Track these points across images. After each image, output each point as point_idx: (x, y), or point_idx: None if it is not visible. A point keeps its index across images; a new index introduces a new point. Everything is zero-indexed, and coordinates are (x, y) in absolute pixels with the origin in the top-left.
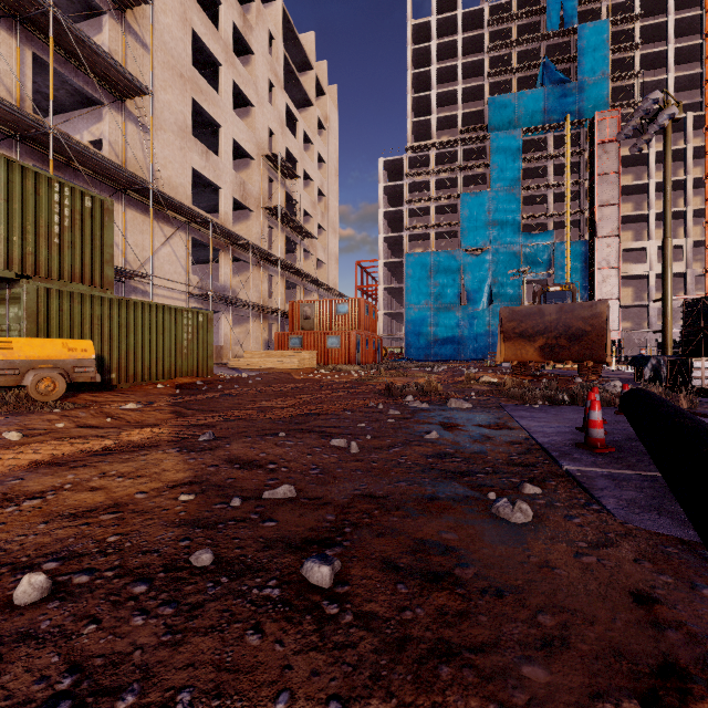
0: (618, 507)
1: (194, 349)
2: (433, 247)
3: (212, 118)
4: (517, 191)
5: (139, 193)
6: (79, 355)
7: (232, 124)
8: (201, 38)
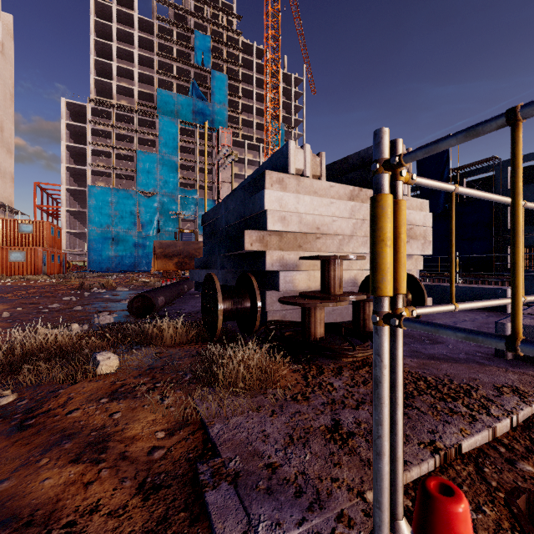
0: None
1: None
2: (114, 184)
3: None
4: (176, 160)
5: None
6: None
7: None
8: None
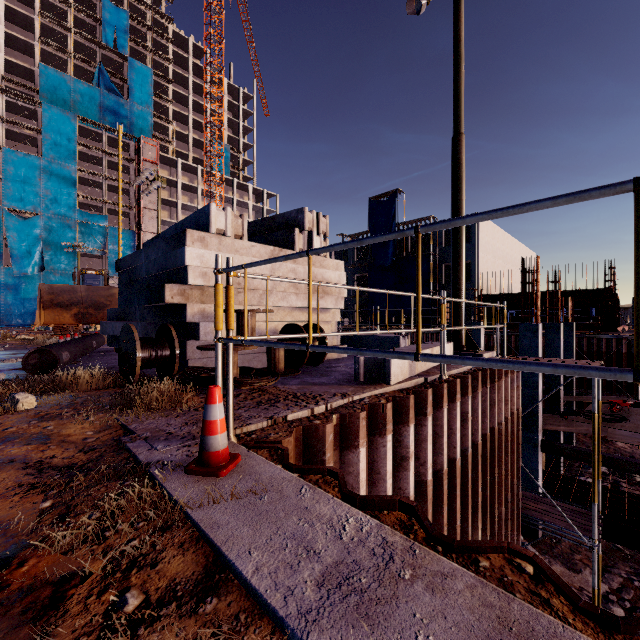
0: None
1: None
2: None
3: None
4: (73, 170)
5: None
6: None
7: None
8: None
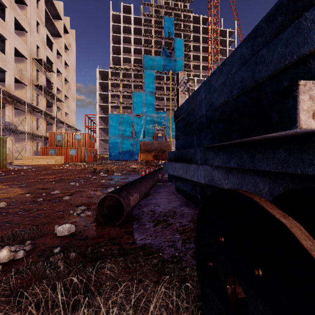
0: None
1: None
2: (121, 112)
3: (1, 34)
4: (153, 94)
5: None
6: None
7: (14, 39)
8: None
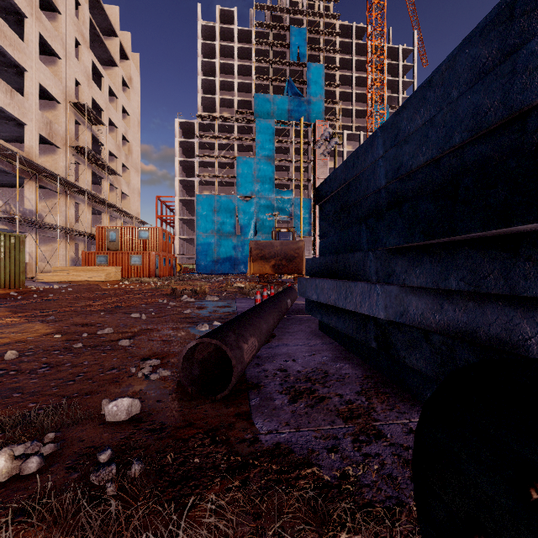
0: None
1: (6, 265)
2: (216, 191)
3: (17, 62)
4: (272, 161)
5: None
6: None
7: (39, 70)
8: None
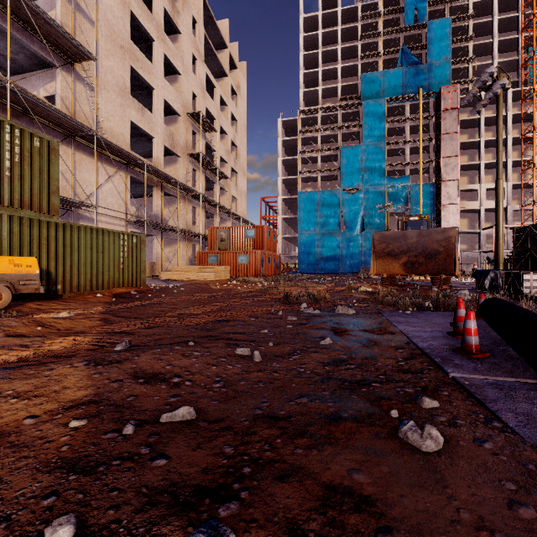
0: (520, 424)
1: (129, 264)
2: (319, 187)
3: (147, 82)
4: (382, 146)
5: (86, 139)
6: (24, 270)
7: (163, 87)
8: (138, 18)
